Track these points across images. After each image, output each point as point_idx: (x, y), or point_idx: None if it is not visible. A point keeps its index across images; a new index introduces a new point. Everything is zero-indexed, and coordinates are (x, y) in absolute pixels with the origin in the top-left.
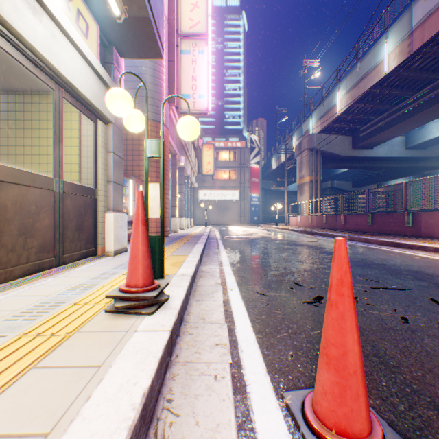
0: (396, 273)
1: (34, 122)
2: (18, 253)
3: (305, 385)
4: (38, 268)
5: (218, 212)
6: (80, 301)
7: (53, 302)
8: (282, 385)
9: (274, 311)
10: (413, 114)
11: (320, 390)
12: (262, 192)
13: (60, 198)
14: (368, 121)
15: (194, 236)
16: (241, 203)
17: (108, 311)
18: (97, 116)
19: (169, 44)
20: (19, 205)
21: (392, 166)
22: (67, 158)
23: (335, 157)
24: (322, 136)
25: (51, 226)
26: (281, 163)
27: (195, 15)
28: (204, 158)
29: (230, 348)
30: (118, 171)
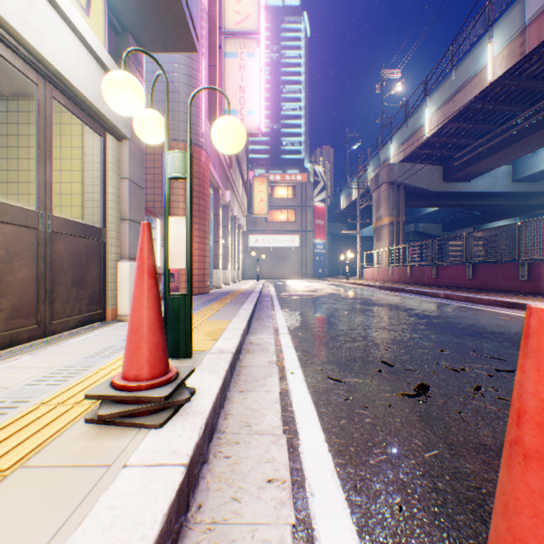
0: None
1: (21, 138)
2: None
3: None
4: (9, 341)
5: (273, 262)
6: (53, 399)
7: (10, 400)
8: None
9: (358, 410)
10: (524, 136)
11: None
12: (328, 237)
13: (47, 240)
14: (465, 146)
15: (242, 293)
16: (302, 251)
17: (90, 421)
18: (105, 127)
19: (210, 44)
20: None
21: (495, 204)
22: (66, 186)
23: (421, 192)
24: (406, 166)
25: (33, 279)
26: (353, 201)
27: (243, 7)
28: (255, 195)
29: (291, 487)
30: (136, 205)
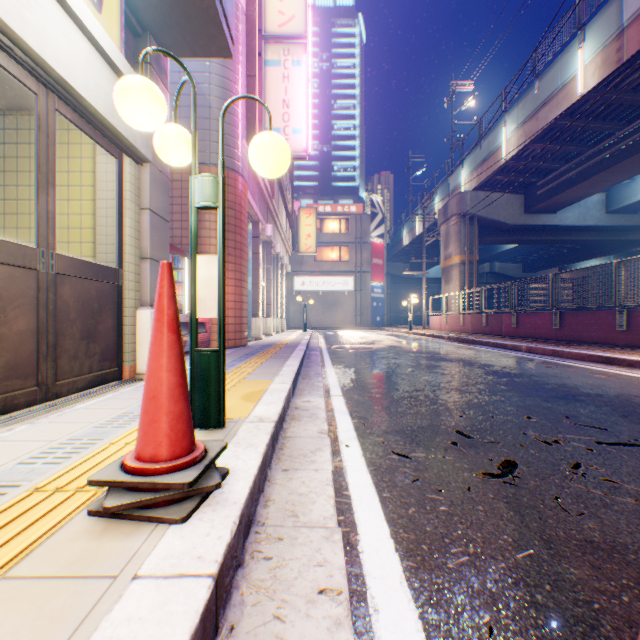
0: (629, 412)
1: (21, 160)
2: None
3: None
4: (2, 407)
5: (323, 309)
6: (50, 482)
7: None
8: None
9: (430, 495)
10: (621, 159)
11: None
12: (387, 279)
13: (50, 283)
14: (550, 171)
15: (286, 345)
16: (356, 296)
17: (94, 513)
18: (121, 148)
19: (248, 49)
20: None
21: (585, 239)
22: (75, 219)
23: (498, 226)
24: (479, 195)
25: (32, 331)
26: (416, 236)
27: (287, 6)
28: (301, 229)
29: (349, 600)
30: (159, 242)
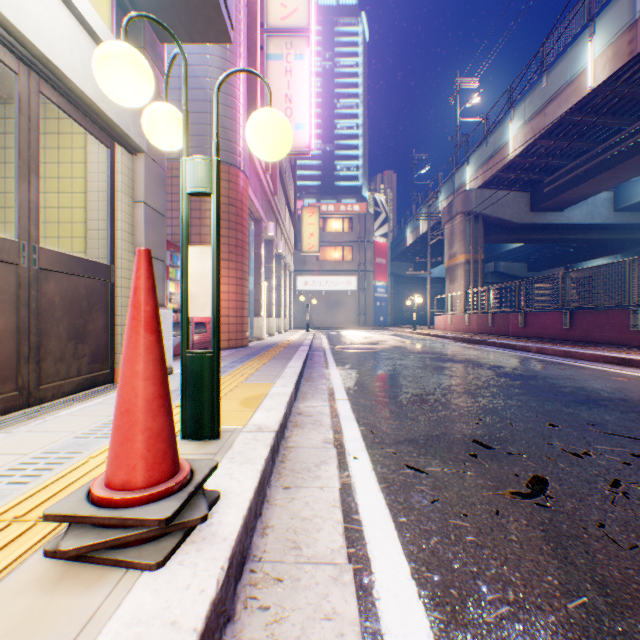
0: None
1: (9, 151)
2: None
3: None
4: None
5: (325, 309)
6: (9, 509)
7: None
8: None
9: (453, 521)
10: (631, 155)
11: None
12: (391, 279)
13: (32, 279)
14: (557, 168)
15: (288, 346)
16: (359, 295)
17: (51, 554)
18: (112, 136)
19: (249, 43)
20: None
21: (593, 238)
22: (65, 212)
23: (504, 225)
24: (485, 193)
25: (11, 331)
26: (420, 236)
27: None
28: (304, 228)
29: None
30: (155, 237)
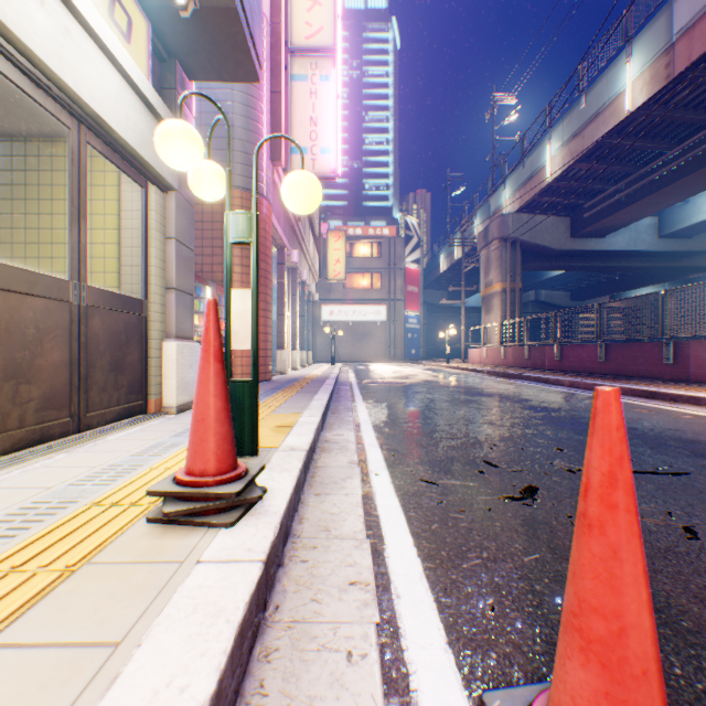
0: (659, 444)
1: (43, 188)
2: (2, 411)
3: (524, 673)
4: (40, 437)
5: (353, 341)
6: (105, 499)
7: (56, 500)
8: (479, 675)
9: (452, 514)
10: (672, 181)
11: (567, 704)
12: (424, 309)
13: (82, 315)
14: (598, 192)
15: (313, 380)
16: (389, 326)
17: (152, 520)
18: (147, 177)
19: (273, 64)
20: (5, 327)
21: (637, 266)
22: (98, 248)
23: (543, 251)
24: (522, 218)
25: (65, 363)
26: (455, 262)
27: (314, 17)
28: (329, 254)
29: (376, 590)
30: (184, 272)
